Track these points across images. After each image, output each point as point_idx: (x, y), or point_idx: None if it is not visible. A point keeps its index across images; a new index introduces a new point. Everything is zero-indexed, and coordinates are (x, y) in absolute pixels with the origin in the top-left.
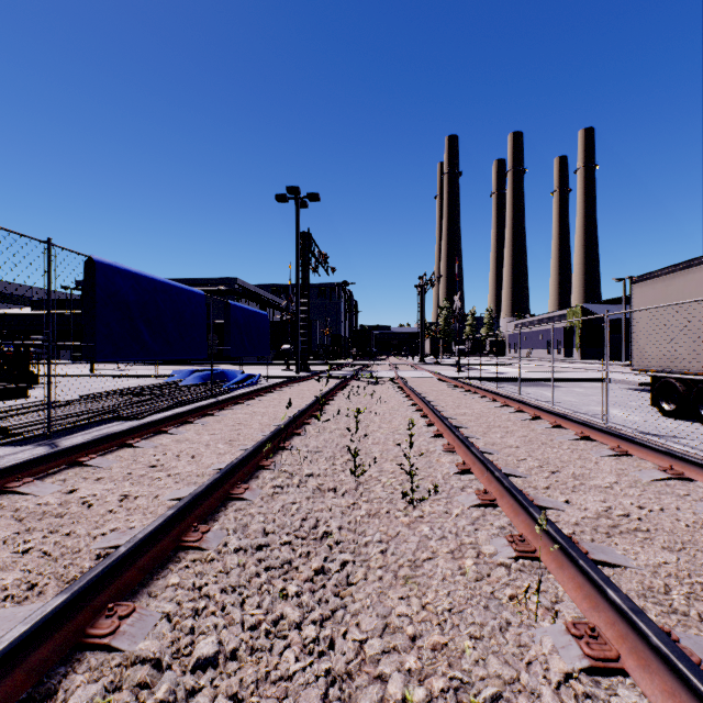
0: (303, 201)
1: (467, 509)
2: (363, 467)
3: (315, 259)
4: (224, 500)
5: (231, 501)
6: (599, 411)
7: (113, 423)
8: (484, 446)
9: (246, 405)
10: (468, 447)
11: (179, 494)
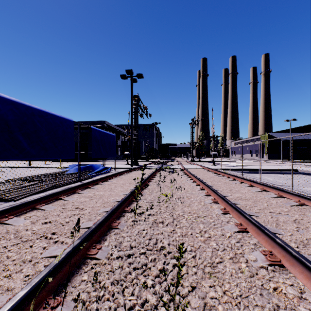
0: (135, 78)
1: None
2: (179, 290)
3: (141, 110)
4: None
5: None
6: (310, 191)
7: None
8: (299, 249)
9: (92, 189)
10: None
11: None
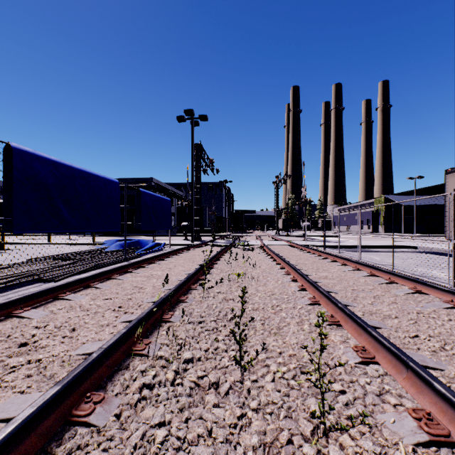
0: (196, 121)
1: (413, 452)
2: (246, 343)
3: (205, 164)
4: (62, 425)
5: (70, 428)
6: (422, 272)
7: (34, 284)
8: (364, 316)
9: (147, 269)
10: (363, 327)
11: (7, 411)
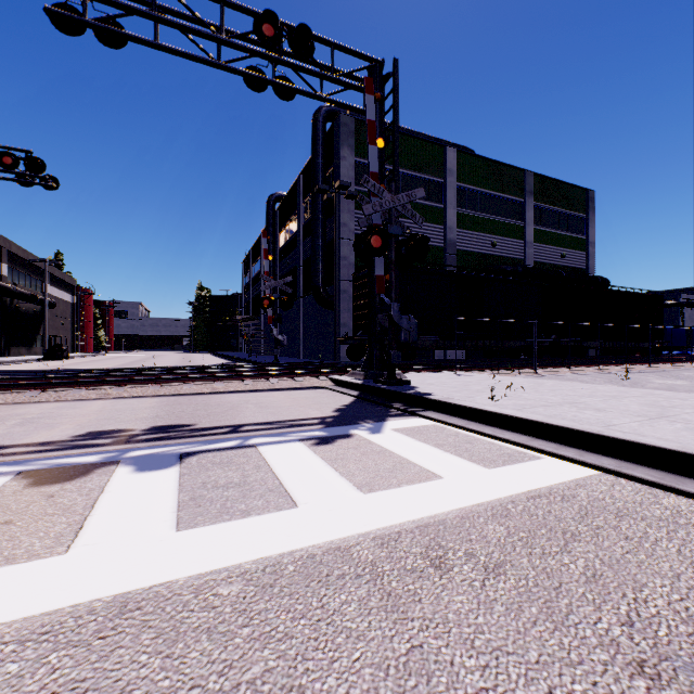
0: None
1: None
2: None
3: None
4: None
5: None
6: None
7: None
8: None
9: None
10: None
11: None
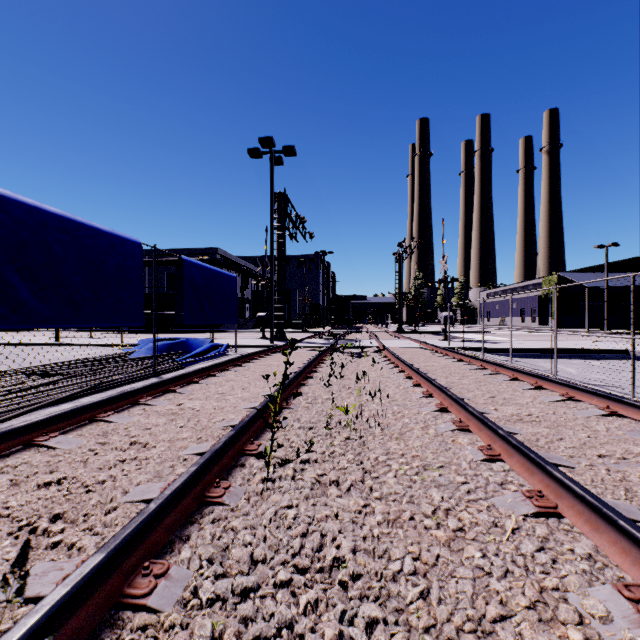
0: (278, 156)
1: None
2: None
3: (293, 225)
4: None
5: None
6: None
7: None
8: None
9: (178, 395)
10: None
11: None
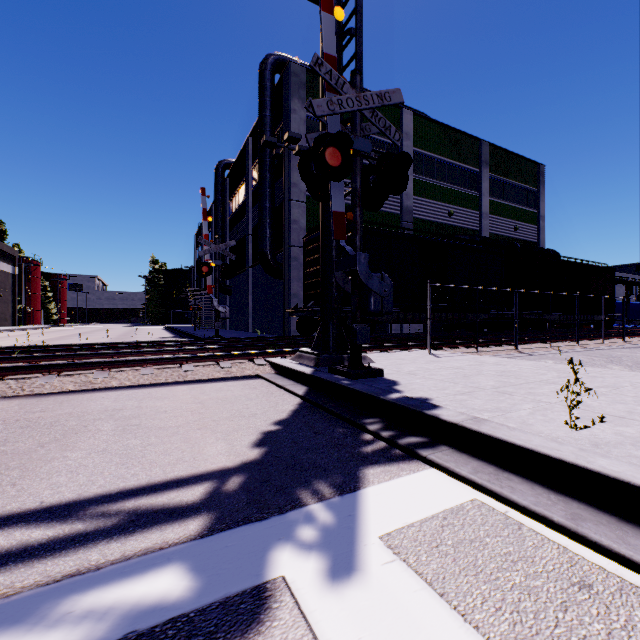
0: None
1: None
2: None
3: None
4: None
5: None
6: None
7: None
8: None
9: None
10: None
11: None
